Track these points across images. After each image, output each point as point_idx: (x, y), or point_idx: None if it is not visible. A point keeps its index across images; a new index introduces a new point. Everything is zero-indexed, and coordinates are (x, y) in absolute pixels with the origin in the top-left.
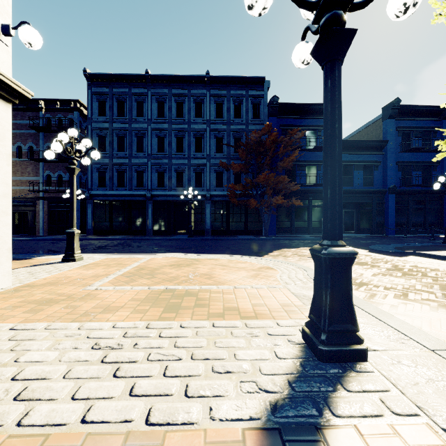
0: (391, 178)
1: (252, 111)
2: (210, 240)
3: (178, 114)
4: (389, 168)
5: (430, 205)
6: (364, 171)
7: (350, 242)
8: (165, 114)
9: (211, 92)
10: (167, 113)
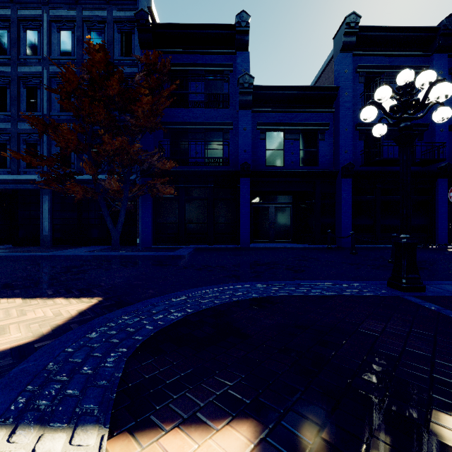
0: (347, 152)
1: (120, 45)
2: None
3: None
4: (342, 135)
5: (412, 197)
6: (303, 140)
7: (205, 269)
8: None
9: (51, 13)
10: None
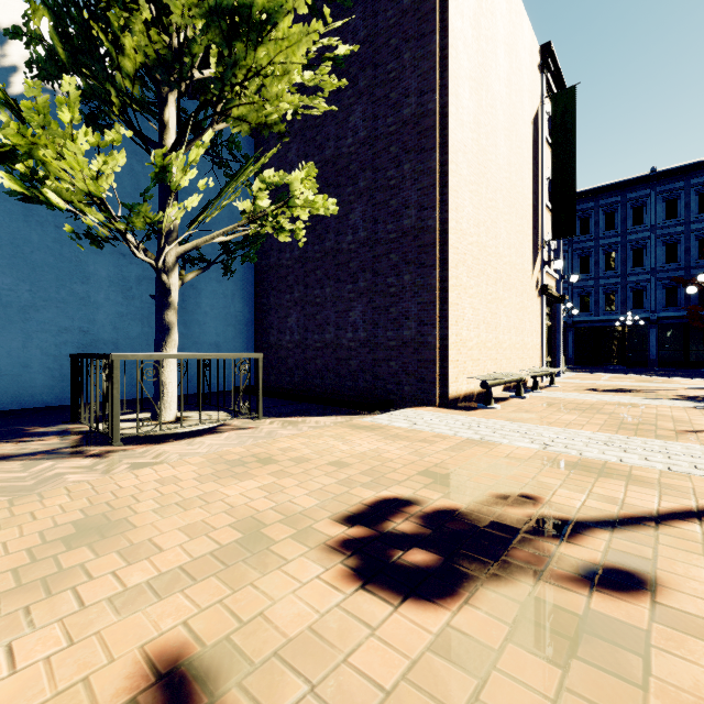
0: None
1: None
2: (657, 371)
3: (608, 227)
4: None
5: None
6: None
7: None
8: (590, 231)
9: (658, 189)
10: (592, 229)
